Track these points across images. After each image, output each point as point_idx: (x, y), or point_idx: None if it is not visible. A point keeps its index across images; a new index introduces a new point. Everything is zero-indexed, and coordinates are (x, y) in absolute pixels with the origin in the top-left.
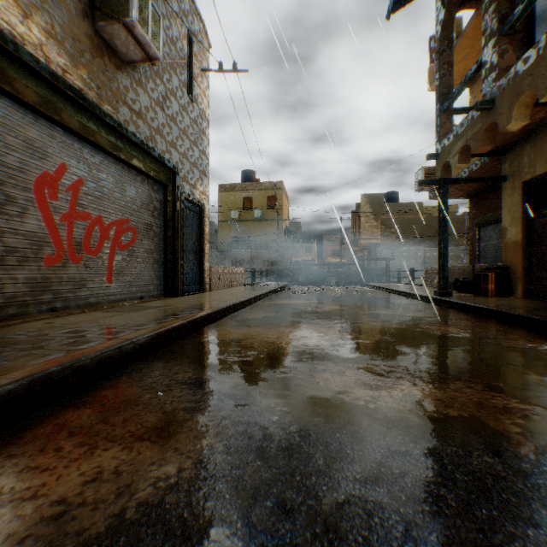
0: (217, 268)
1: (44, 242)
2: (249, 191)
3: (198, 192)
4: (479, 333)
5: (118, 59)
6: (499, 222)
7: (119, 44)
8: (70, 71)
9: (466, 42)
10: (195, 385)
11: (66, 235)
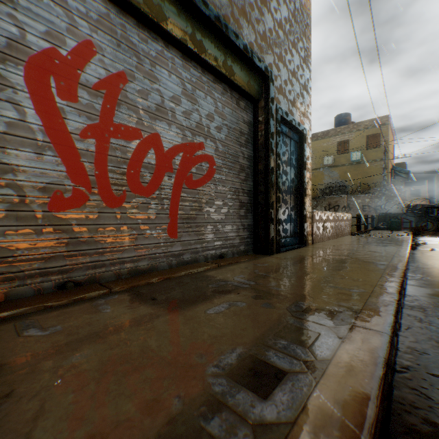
0: (320, 214)
1: (48, 170)
2: (343, 135)
3: (298, 113)
4: None
5: None
6: None
7: None
8: None
9: None
10: None
11: (93, 161)
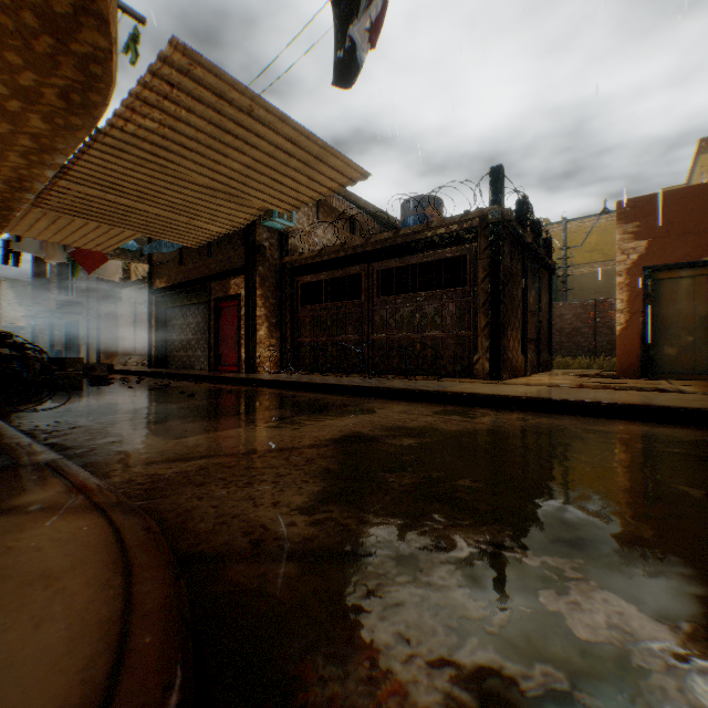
0: None
1: None
2: None
3: None
4: None
5: None
6: None
7: None
8: None
9: None
10: None
11: None
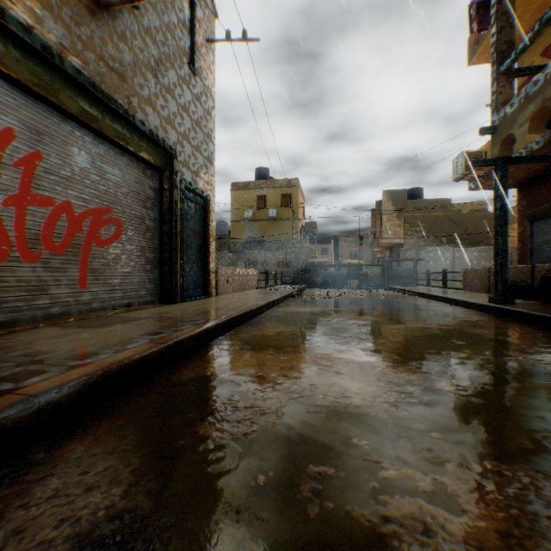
0: (225, 270)
1: None
2: (262, 189)
3: (202, 181)
4: None
5: (91, 0)
6: None
7: None
8: None
9: None
10: None
11: (14, 224)
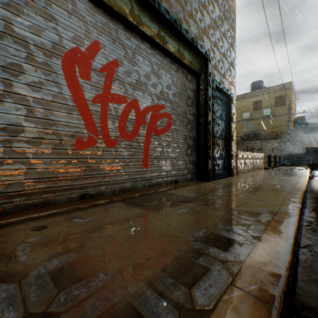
0: (242, 154)
1: (74, 123)
2: (257, 96)
3: (227, 82)
4: None
5: None
6: None
7: None
8: None
9: None
10: None
11: (99, 117)
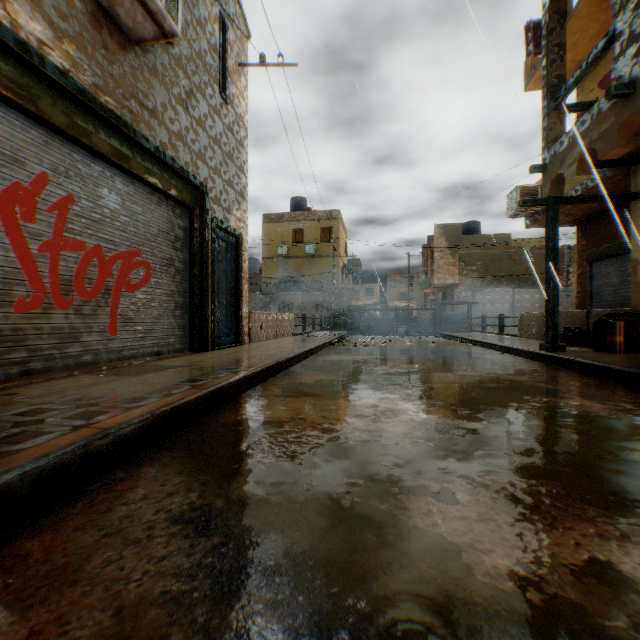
0: (259, 315)
1: (15, 279)
2: (299, 222)
3: (234, 219)
4: (634, 411)
5: (123, 36)
6: (619, 255)
7: (122, 13)
8: (50, 44)
9: (576, 23)
10: (196, 526)
11: (48, 270)
